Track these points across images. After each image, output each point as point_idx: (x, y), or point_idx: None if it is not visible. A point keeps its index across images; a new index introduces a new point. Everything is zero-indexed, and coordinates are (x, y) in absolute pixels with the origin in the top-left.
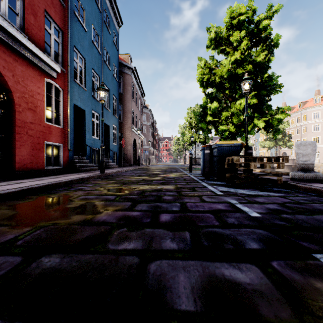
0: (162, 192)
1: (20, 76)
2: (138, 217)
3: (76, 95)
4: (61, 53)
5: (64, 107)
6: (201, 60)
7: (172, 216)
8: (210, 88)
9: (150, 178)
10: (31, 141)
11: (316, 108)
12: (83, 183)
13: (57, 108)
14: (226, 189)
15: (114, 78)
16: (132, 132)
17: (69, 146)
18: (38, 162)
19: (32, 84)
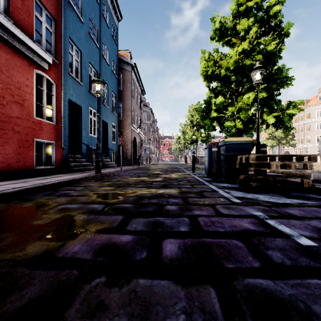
0: (164, 199)
1: (4, 65)
2: (128, 247)
3: (72, 89)
4: (54, 43)
5: (57, 101)
6: (204, 53)
7: (181, 245)
8: (214, 82)
9: (150, 179)
10: (18, 137)
11: (320, 106)
12: (72, 186)
13: (50, 103)
14: (242, 194)
15: (113, 75)
16: (132, 130)
17: (63, 143)
18: (26, 162)
19: (18, 74)
